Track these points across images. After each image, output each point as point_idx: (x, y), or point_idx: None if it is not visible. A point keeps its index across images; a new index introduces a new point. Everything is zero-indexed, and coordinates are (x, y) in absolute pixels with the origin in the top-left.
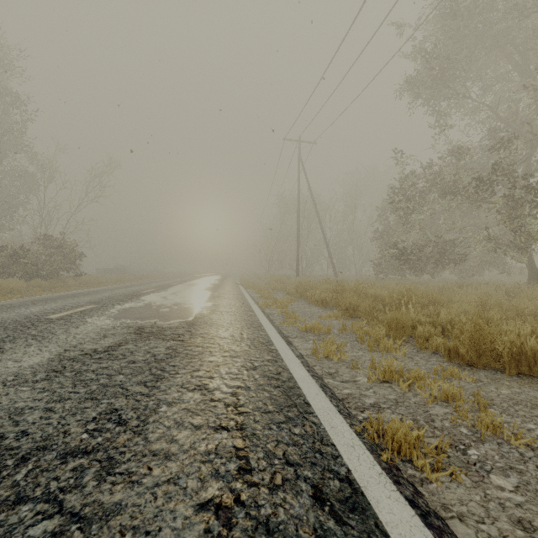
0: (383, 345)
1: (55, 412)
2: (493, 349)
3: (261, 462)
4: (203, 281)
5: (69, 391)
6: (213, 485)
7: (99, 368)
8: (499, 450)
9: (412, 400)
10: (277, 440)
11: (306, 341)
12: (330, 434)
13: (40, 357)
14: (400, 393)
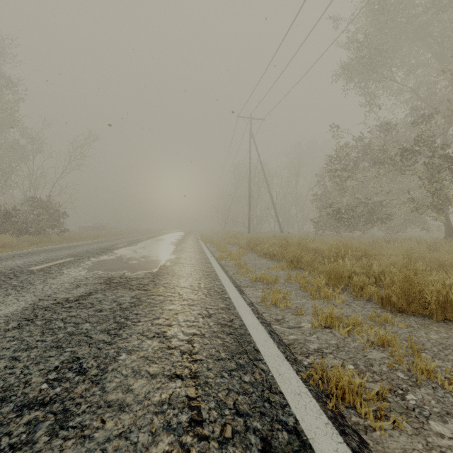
0: (324, 293)
1: (20, 361)
2: (421, 297)
3: (212, 413)
4: (169, 236)
5: (37, 339)
6: (164, 439)
7: (68, 317)
8: (435, 394)
9: (351, 345)
10: (228, 388)
11: (256, 290)
12: (278, 381)
13: (16, 306)
14: (340, 338)
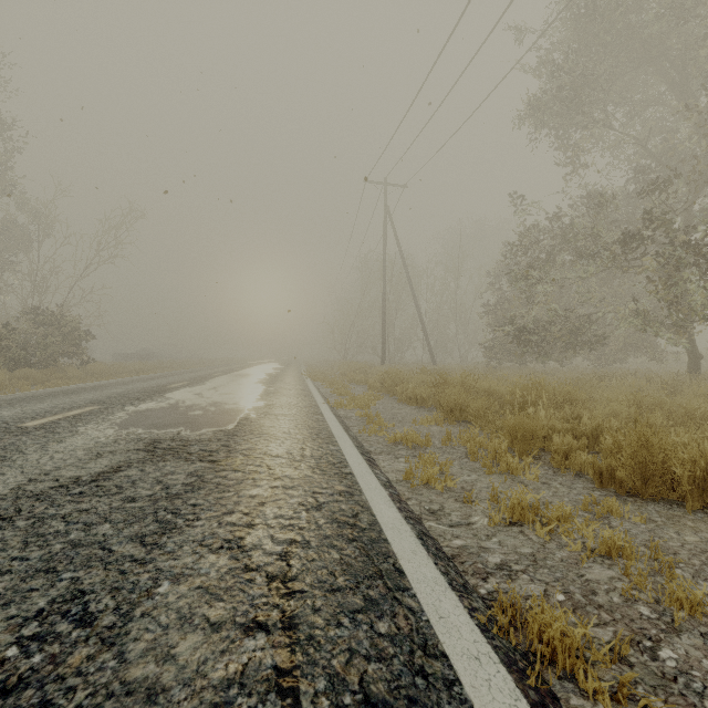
0: (506, 464)
1: None
2: (666, 472)
3: (319, 702)
4: (257, 370)
5: (13, 556)
6: None
7: (75, 511)
8: (707, 647)
9: (557, 555)
10: (350, 648)
11: (395, 459)
12: (439, 632)
13: None
14: (538, 544)
